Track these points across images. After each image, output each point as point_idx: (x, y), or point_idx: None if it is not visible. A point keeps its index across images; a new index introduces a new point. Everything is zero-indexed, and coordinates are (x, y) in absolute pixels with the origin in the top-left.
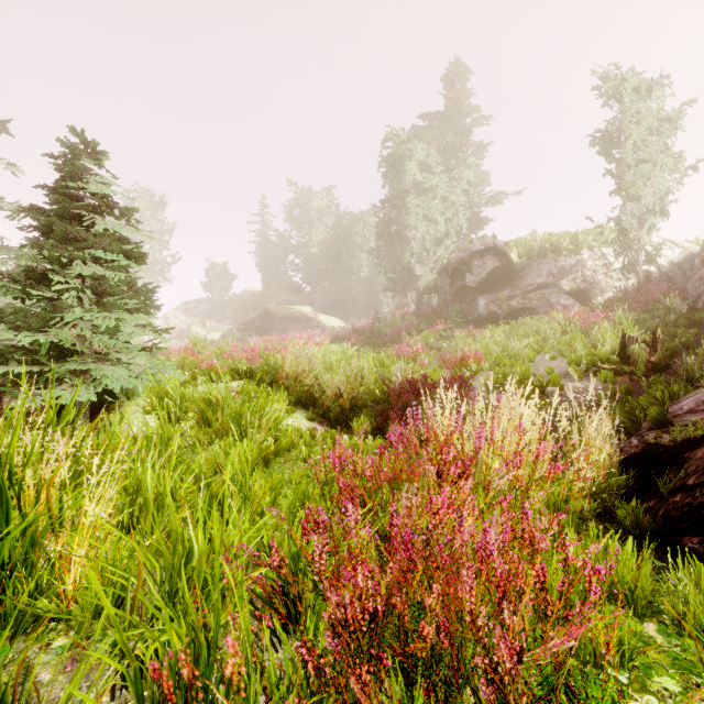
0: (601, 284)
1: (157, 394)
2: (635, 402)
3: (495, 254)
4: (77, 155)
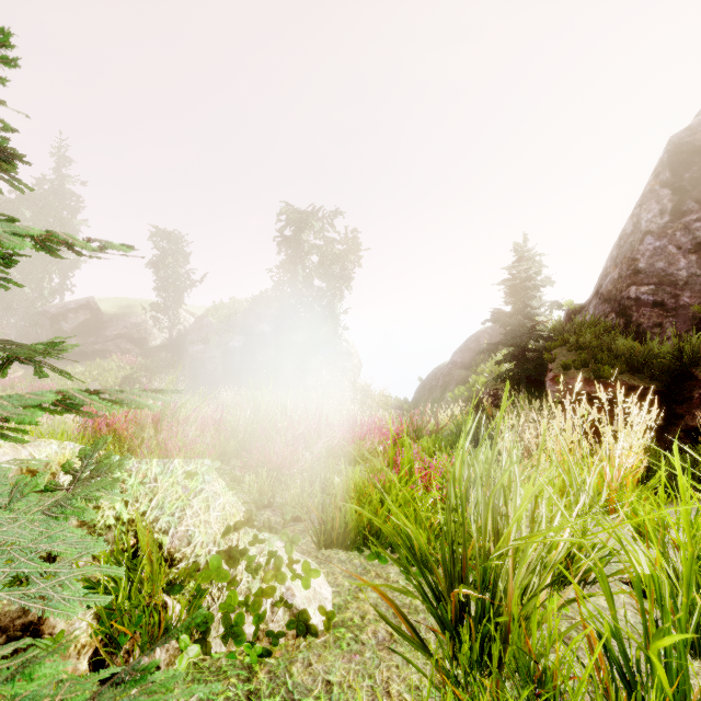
0: (154, 335)
1: None
2: None
3: (87, 310)
4: None
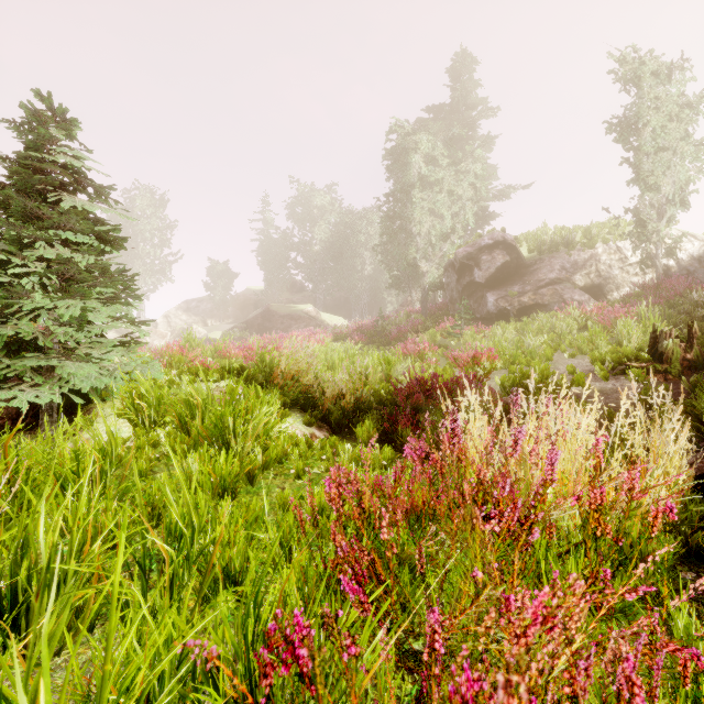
0: (616, 279)
1: (130, 395)
2: (696, 405)
3: (504, 249)
4: (43, 123)
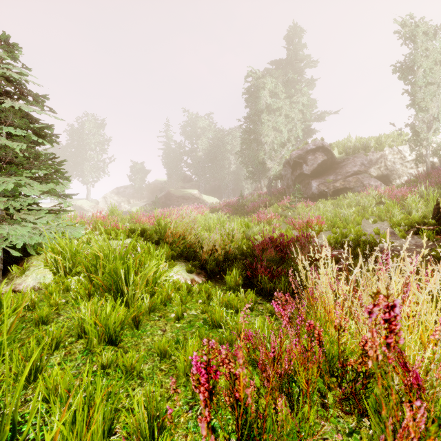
0: (398, 171)
1: (52, 250)
2: None
3: (323, 151)
4: None
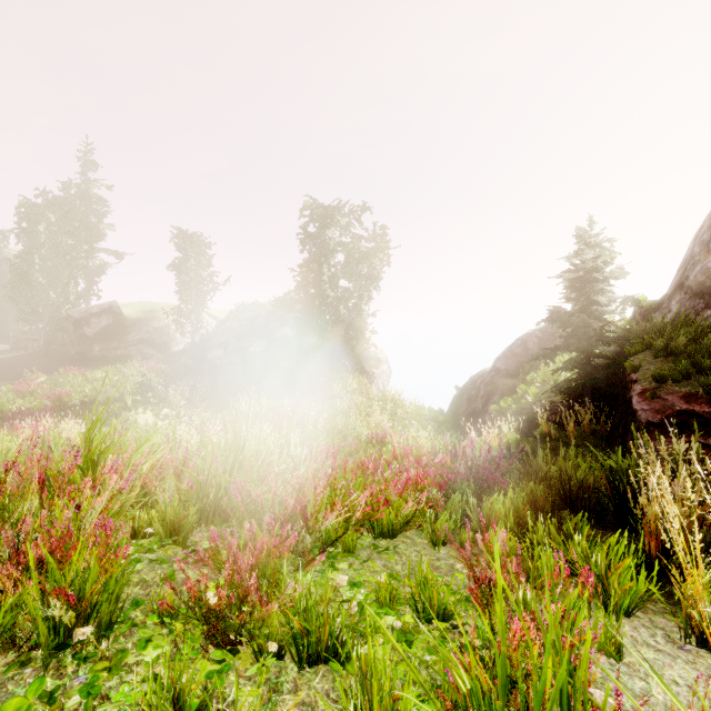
0: (177, 339)
1: None
2: None
3: (110, 314)
4: None
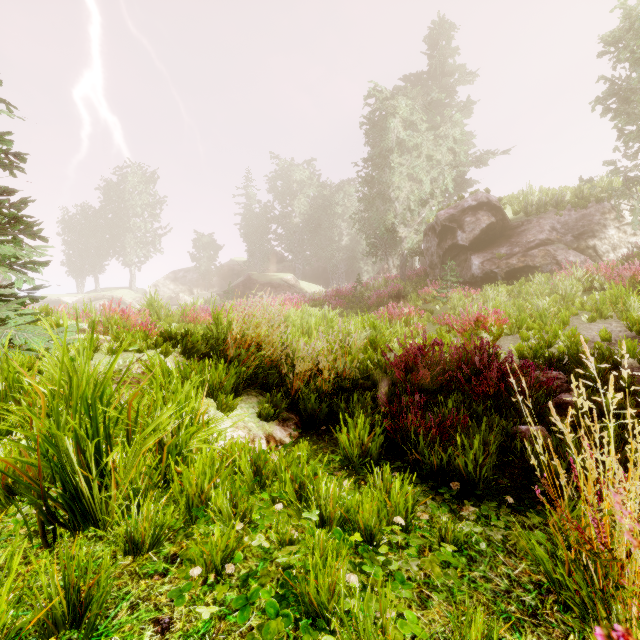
0: (612, 239)
1: None
2: None
3: (489, 210)
4: None
